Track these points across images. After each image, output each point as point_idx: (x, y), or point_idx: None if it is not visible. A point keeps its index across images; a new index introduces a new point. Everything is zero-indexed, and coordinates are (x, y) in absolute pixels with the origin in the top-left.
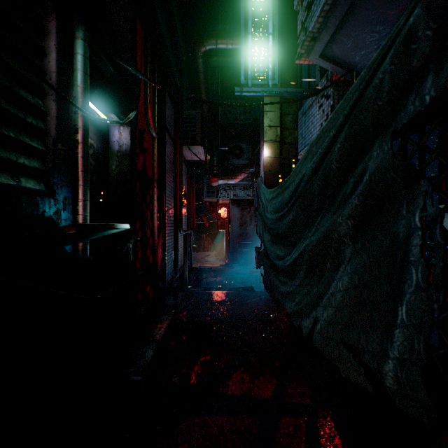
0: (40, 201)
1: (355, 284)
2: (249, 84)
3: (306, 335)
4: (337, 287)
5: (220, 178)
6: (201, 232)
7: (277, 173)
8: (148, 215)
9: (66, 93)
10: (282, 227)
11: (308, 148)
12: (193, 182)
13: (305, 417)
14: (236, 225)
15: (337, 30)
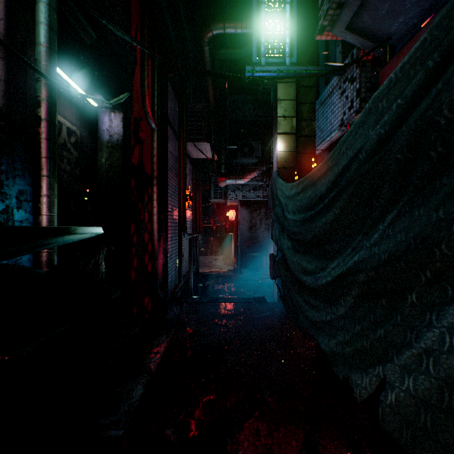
0: None
1: None
2: (262, 62)
3: (361, 400)
4: (444, 343)
5: (228, 177)
6: (209, 235)
7: (292, 170)
8: (146, 217)
9: (22, 52)
10: (312, 232)
11: (367, 107)
12: (199, 182)
13: None
14: (245, 228)
15: None
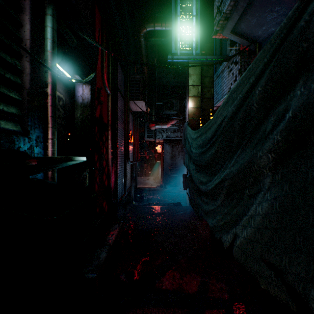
0: (16, 139)
1: (275, 210)
2: (178, 53)
3: (226, 247)
4: (257, 211)
5: (156, 124)
6: (144, 162)
7: (198, 120)
8: (104, 150)
9: (38, 56)
10: (205, 160)
11: (228, 95)
12: (137, 127)
13: (224, 310)
14: (168, 157)
15: (244, 11)
